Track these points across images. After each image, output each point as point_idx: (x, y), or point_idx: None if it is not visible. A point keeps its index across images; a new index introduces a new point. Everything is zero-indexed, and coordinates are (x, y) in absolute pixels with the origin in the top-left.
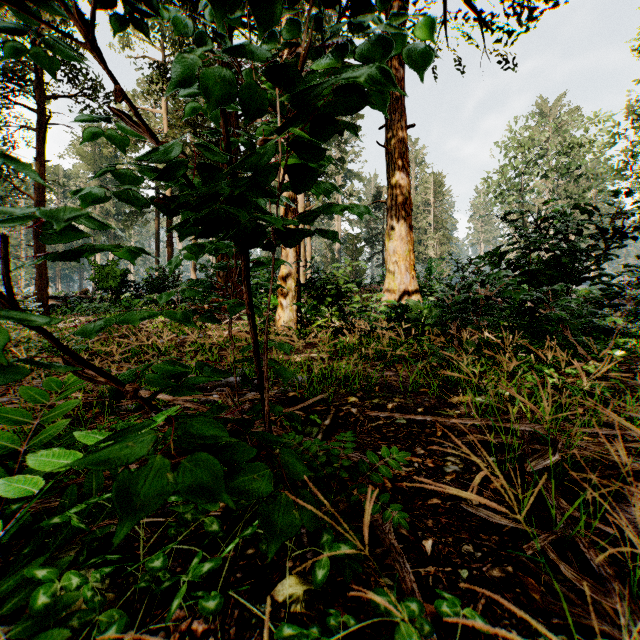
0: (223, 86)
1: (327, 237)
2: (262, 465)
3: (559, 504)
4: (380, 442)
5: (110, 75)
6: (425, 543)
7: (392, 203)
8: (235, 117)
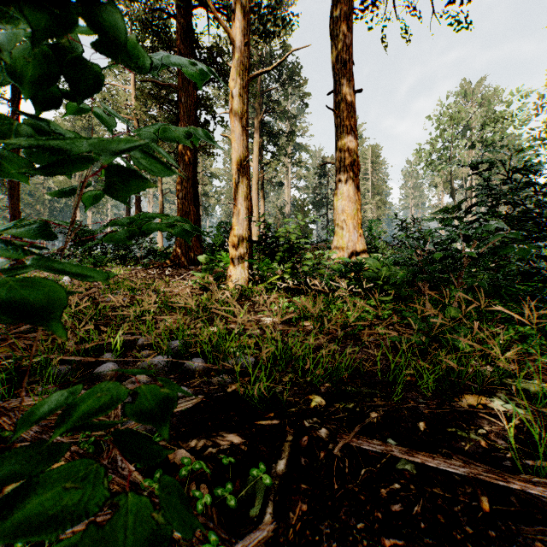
0: None
1: None
2: None
3: None
4: (386, 540)
5: None
6: None
7: (340, 164)
8: (194, 88)
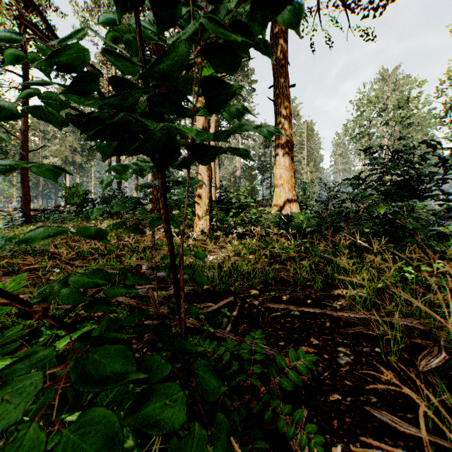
0: None
1: (239, 155)
2: (176, 386)
3: None
4: (280, 332)
5: None
6: (335, 450)
7: (279, 142)
8: None
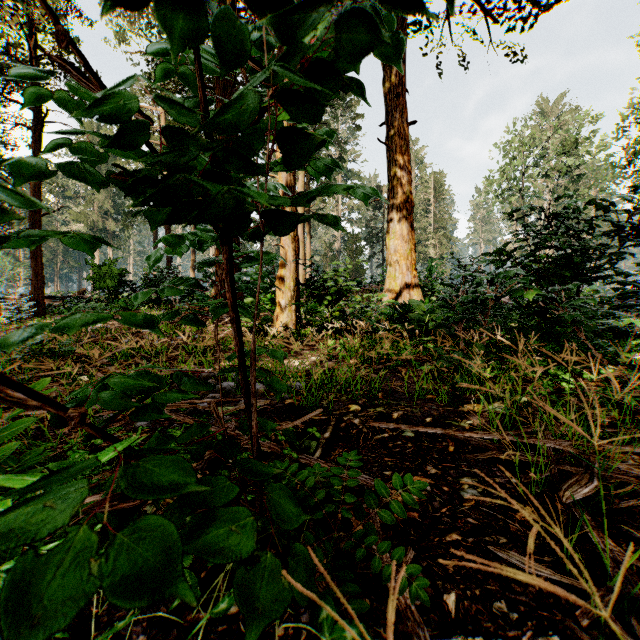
0: (189, 17)
1: (327, 224)
2: (244, 510)
3: (605, 545)
4: (386, 459)
5: (51, 14)
6: (447, 598)
7: (393, 201)
8: None
